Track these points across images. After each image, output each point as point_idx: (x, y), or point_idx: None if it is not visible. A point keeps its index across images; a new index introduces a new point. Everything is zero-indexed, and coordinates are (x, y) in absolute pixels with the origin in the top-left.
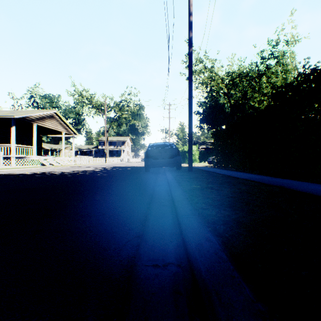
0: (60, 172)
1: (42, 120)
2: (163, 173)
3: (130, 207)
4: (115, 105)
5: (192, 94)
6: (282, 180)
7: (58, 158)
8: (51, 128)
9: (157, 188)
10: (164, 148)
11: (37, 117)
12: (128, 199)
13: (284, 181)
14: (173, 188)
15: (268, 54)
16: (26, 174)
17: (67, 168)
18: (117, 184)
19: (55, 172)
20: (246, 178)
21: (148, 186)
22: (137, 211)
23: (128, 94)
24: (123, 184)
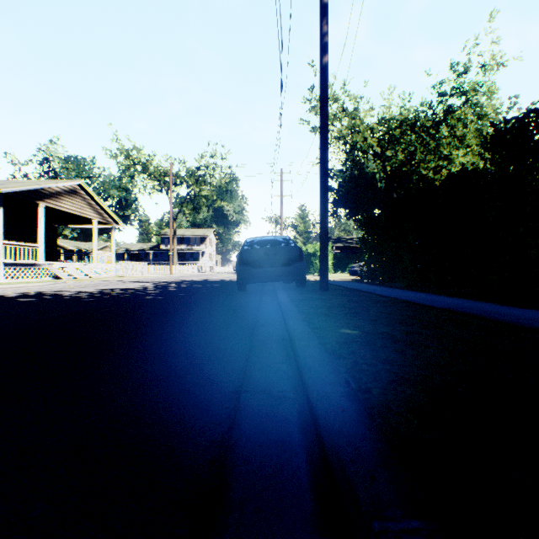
0: (76, 293)
1: (55, 198)
2: (271, 295)
3: (179, 408)
4: (188, 174)
5: (327, 142)
6: (528, 313)
7: (85, 266)
8: (72, 212)
9: (261, 332)
10: (273, 246)
11: (45, 191)
12: (182, 374)
13: (536, 316)
14: (300, 339)
15: (451, 89)
16: (4, 297)
17: (97, 283)
18: (174, 321)
19: (66, 292)
20: (445, 308)
21: (241, 328)
22: (195, 433)
23: (211, 156)
24: (187, 321)
